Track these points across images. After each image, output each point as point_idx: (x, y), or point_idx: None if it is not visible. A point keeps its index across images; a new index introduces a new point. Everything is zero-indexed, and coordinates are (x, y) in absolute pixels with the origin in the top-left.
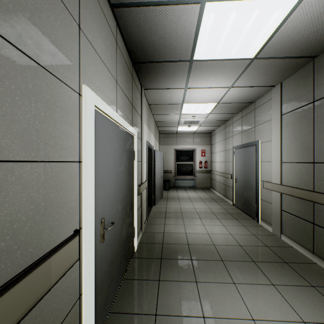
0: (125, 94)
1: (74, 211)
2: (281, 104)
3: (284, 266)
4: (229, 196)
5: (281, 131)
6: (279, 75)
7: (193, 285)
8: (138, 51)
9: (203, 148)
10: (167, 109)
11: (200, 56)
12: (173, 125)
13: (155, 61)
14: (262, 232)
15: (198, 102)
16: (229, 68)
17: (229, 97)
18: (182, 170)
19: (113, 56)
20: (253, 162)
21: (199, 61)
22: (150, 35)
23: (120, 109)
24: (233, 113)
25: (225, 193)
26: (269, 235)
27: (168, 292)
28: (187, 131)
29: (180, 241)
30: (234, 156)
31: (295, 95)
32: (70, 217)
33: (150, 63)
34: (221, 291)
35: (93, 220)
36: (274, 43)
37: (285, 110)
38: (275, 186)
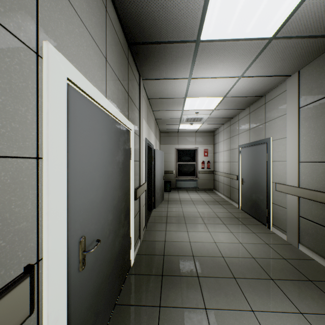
0: (119, 78)
1: (24, 237)
2: (298, 95)
3: (309, 286)
4: (234, 199)
5: (299, 126)
6: (298, 61)
7: (201, 313)
8: (135, 28)
9: (205, 147)
10: (168, 104)
11: (208, 35)
12: (175, 123)
13: (155, 42)
14: (276, 241)
15: (203, 96)
16: (242, 51)
17: (237, 90)
18: (184, 171)
19: (100, 24)
20: (263, 162)
21: (207, 42)
22: (149, 3)
23: (111, 95)
24: (240, 108)
25: (230, 195)
26: (284, 244)
27: (171, 324)
28: (189, 130)
29: (184, 252)
30: (241, 156)
31: (317, 84)
32: (14, 248)
33: (149, 44)
34: (238, 323)
35: (64, 243)
36: (300, 15)
37: (304, 101)
38: (291, 188)
